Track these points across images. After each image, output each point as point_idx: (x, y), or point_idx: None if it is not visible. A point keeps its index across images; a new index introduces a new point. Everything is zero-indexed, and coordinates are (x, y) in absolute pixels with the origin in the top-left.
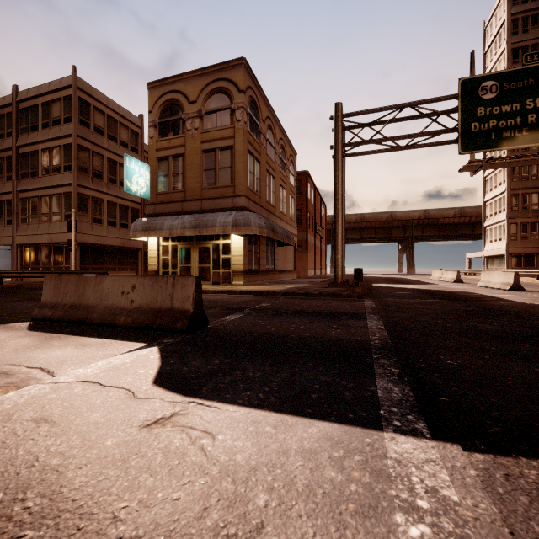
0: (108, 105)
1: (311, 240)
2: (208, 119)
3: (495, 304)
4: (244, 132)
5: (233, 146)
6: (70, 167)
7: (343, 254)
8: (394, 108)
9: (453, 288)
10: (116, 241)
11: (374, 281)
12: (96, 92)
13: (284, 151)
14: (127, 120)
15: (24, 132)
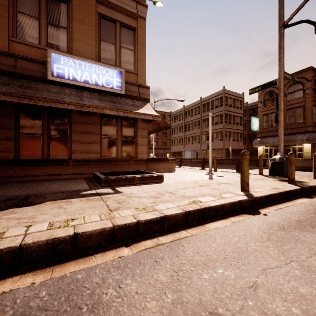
0: (233, 95)
1: None
2: (289, 96)
3: None
4: (311, 98)
5: (304, 105)
6: (222, 122)
7: None
8: None
9: None
10: (235, 147)
11: None
12: (229, 91)
13: None
14: (238, 97)
15: (204, 112)
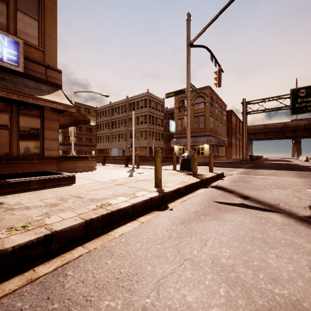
0: (155, 98)
1: (233, 141)
2: (196, 106)
3: (289, 165)
4: (209, 110)
5: (205, 115)
6: (146, 122)
7: (246, 150)
8: (265, 99)
9: (294, 163)
10: (157, 145)
11: (264, 161)
12: (152, 95)
13: (221, 107)
14: (160, 101)
15: (130, 111)
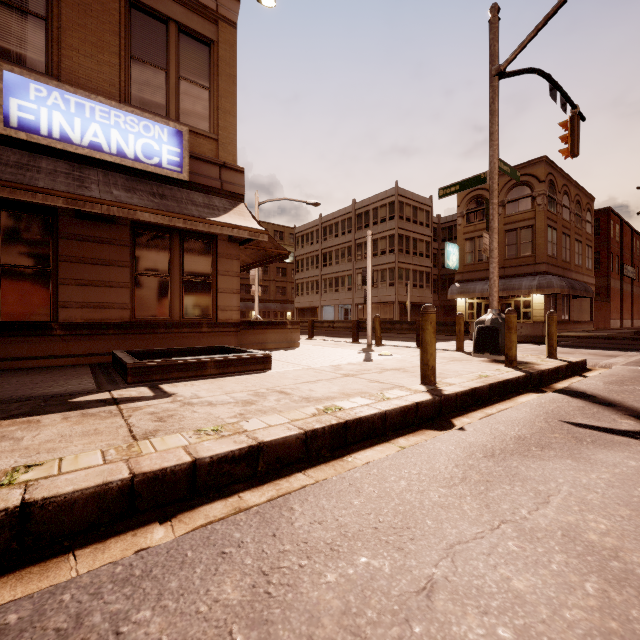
0: (413, 199)
1: (614, 285)
2: (510, 206)
3: None
4: (544, 213)
5: (534, 225)
6: (393, 250)
7: None
8: None
9: None
10: (417, 299)
11: None
12: (406, 192)
13: (579, 204)
14: (423, 204)
15: (359, 229)
